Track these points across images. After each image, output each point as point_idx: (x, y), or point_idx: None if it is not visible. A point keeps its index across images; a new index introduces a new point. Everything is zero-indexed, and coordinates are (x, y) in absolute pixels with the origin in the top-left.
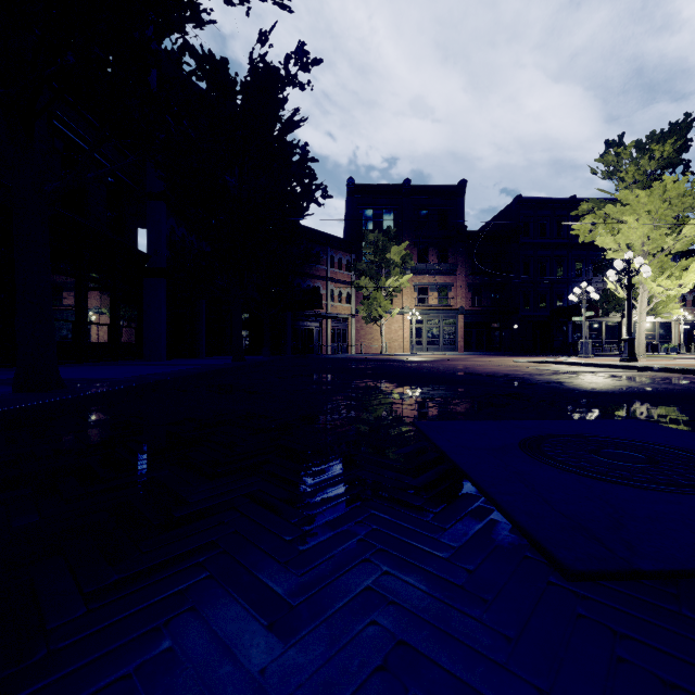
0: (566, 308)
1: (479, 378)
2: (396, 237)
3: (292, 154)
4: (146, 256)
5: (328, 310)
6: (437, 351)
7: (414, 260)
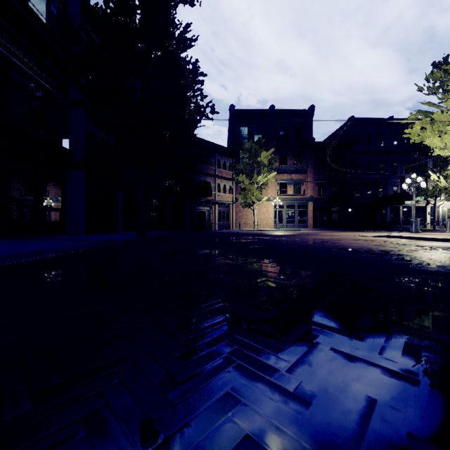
0: (387, 197)
1: (365, 256)
2: (265, 146)
3: (186, 69)
4: (67, 151)
5: (216, 198)
6: (293, 227)
7: (277, 163)
